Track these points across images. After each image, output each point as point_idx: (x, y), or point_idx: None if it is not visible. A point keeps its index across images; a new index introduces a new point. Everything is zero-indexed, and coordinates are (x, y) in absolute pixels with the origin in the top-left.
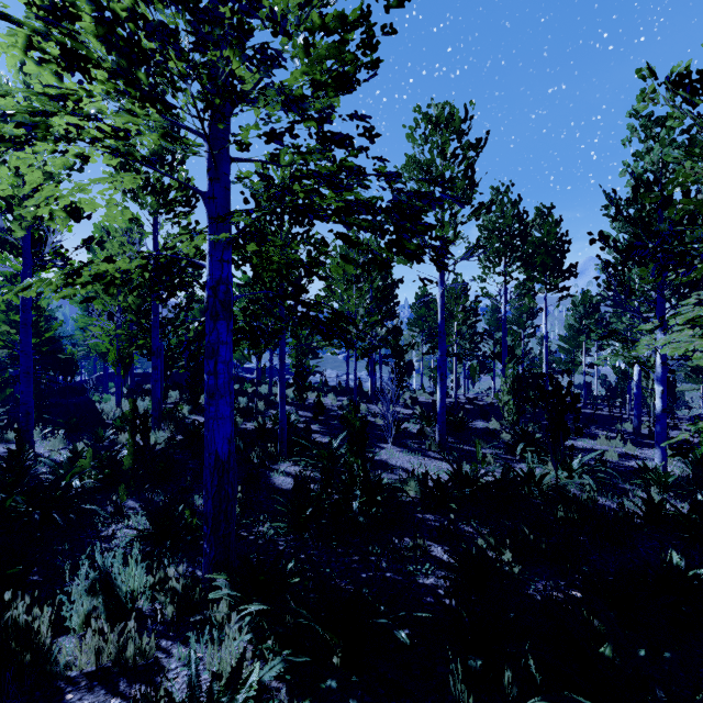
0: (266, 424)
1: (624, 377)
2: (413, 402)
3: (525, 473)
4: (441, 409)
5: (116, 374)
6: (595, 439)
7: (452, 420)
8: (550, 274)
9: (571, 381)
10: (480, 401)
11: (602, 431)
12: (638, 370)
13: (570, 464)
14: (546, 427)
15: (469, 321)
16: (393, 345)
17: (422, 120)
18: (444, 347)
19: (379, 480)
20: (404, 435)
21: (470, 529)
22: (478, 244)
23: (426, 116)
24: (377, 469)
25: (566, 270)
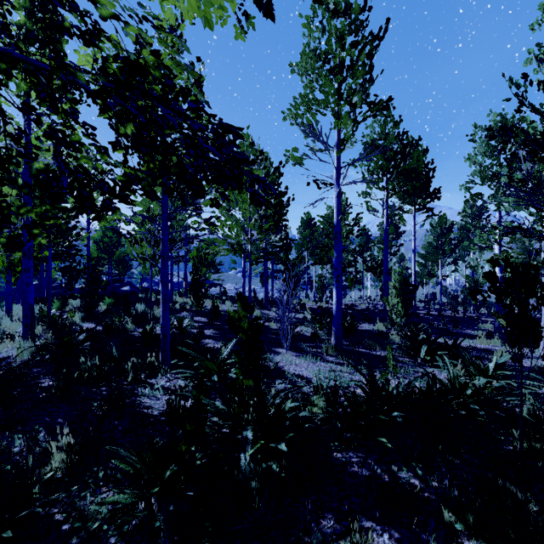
0: (152, 330)
1: (475, 285)
2: (302, 308)
3: (452, 384)
4: (337, 311)
5: (6, 281)
6: (472, 339)
7: (342, 322)
8: (419, 196)
9: (537, 266)
10: (356, 307)
11: (470, 330)
12: (499, 277)
13: (487, 368)
14: (504, 329)
15: (351, 235)
16: (284, 259)
17: (319, 6)
18: (340, 248)
19: (280, 408)
20: (298, 338)
21: (415, 481)
22: (374, 143)
23: (324, 2)
24: (273, 379)
25: (432, 193)
